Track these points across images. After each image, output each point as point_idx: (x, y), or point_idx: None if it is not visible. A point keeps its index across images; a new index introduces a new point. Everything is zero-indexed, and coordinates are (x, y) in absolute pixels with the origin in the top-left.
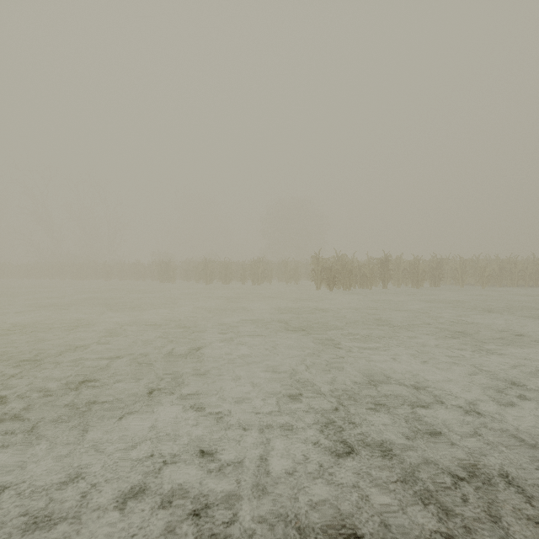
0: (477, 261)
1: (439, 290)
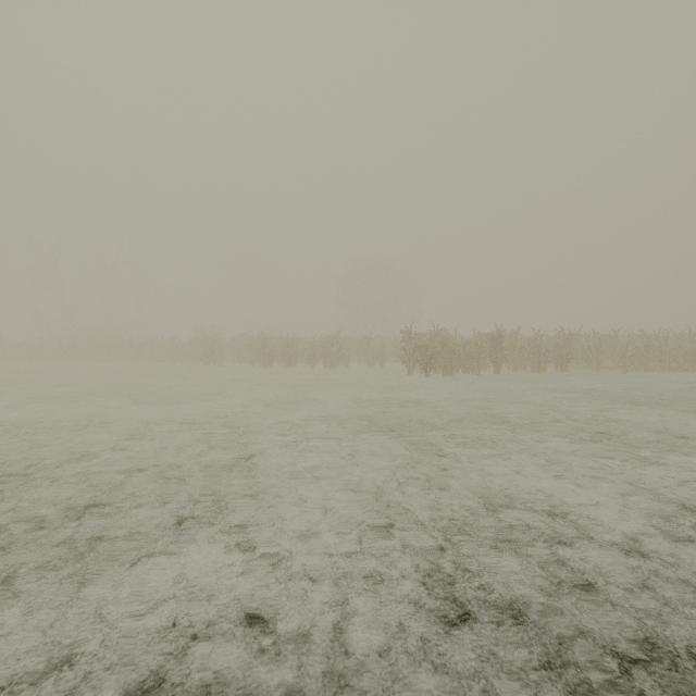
0: (617, 337)
1: (567, 376)
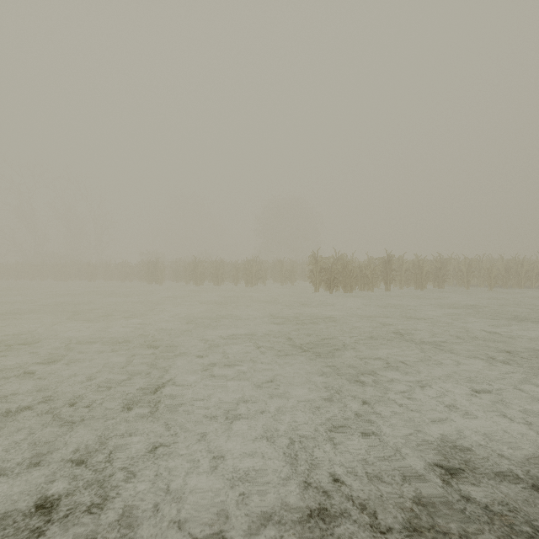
0: (481, 261)
1: (445, 293)
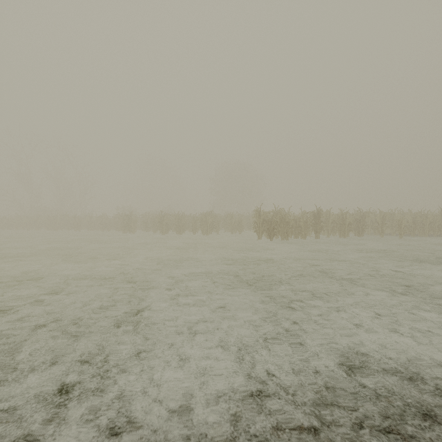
0: (394, 214)
1: (363, 240)
